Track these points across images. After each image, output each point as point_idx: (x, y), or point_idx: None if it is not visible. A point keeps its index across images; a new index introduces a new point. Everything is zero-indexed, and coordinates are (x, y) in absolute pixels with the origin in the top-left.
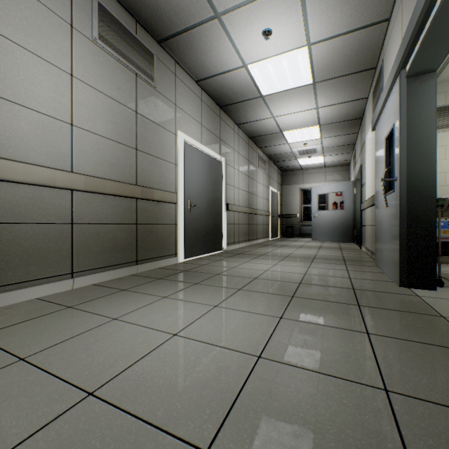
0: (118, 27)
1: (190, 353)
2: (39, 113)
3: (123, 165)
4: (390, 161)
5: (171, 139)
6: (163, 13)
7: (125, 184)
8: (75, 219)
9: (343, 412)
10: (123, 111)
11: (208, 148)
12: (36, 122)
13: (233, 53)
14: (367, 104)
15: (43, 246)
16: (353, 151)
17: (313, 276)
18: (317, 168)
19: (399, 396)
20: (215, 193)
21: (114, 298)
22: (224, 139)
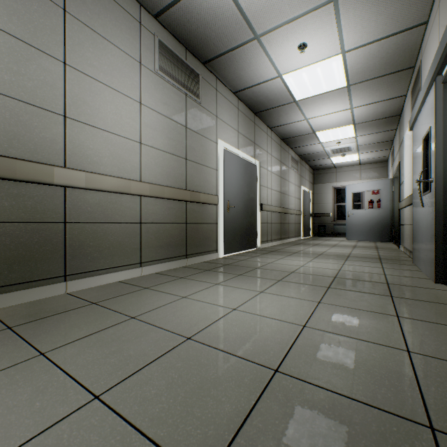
0: (172, 57)
1: (249, 321)
2: (119, 136)
3: (176, 174)
4: (427, 161)
5: (213, 148)
6: (209, 40)
7: (178, 190)
8: (142, 220)
9: (372, 360)
10: (176, 127)
11: (243, 153)
12: (117, 144)
13: (270, 66)
14: (405, 101)
15: (122, 241)
16: (391, 148)
17: (348, 271)
18: (351, 165)
19: (418, 355)
20: (250, 194)
21: (177, 283)
22: (258, 143)
